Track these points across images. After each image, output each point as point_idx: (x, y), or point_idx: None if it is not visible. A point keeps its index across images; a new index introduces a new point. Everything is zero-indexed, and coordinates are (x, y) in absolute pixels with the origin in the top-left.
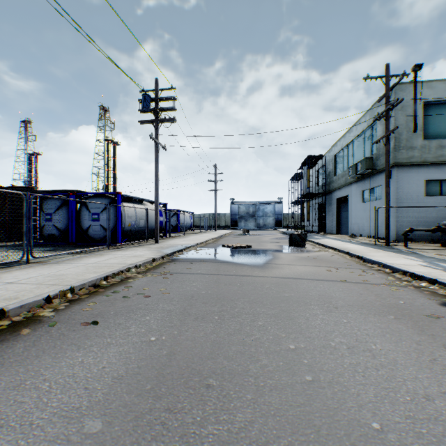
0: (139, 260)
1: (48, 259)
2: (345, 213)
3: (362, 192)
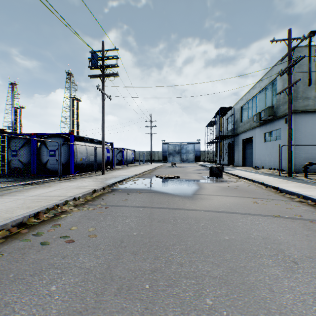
0: (79, 192)
1: None
2: (249, 150)
3: (264, 134)
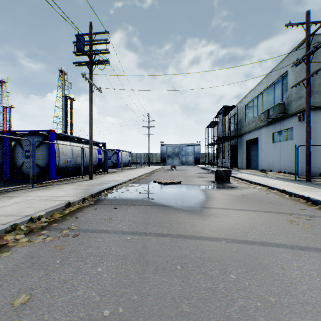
0: (45, 208)
1: None
2: (254, 152)
3: (272, 134)
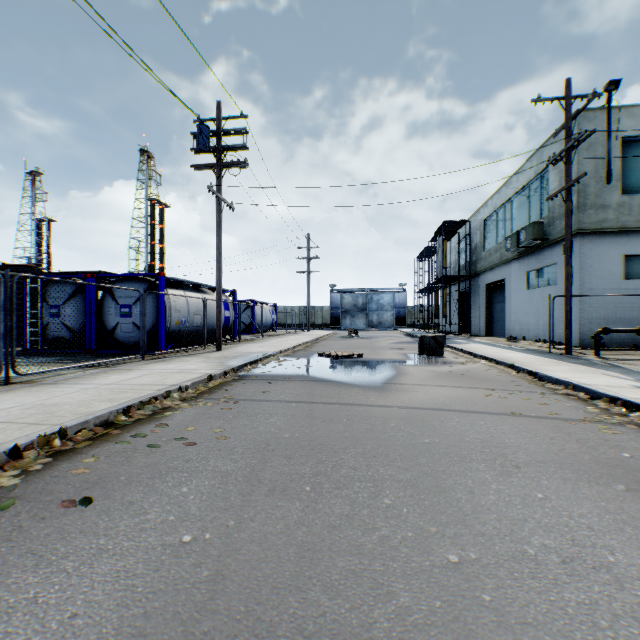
0: (186, 379)
1: (43, 377)
2: (499, 305)
3: (527, 274)
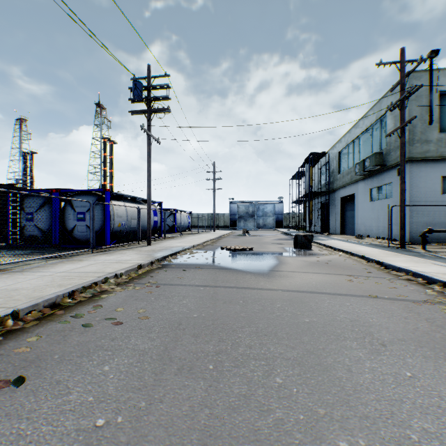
0: (121, 268)
1: (14, 266)
2: (350, 213)
3: (370, 190)
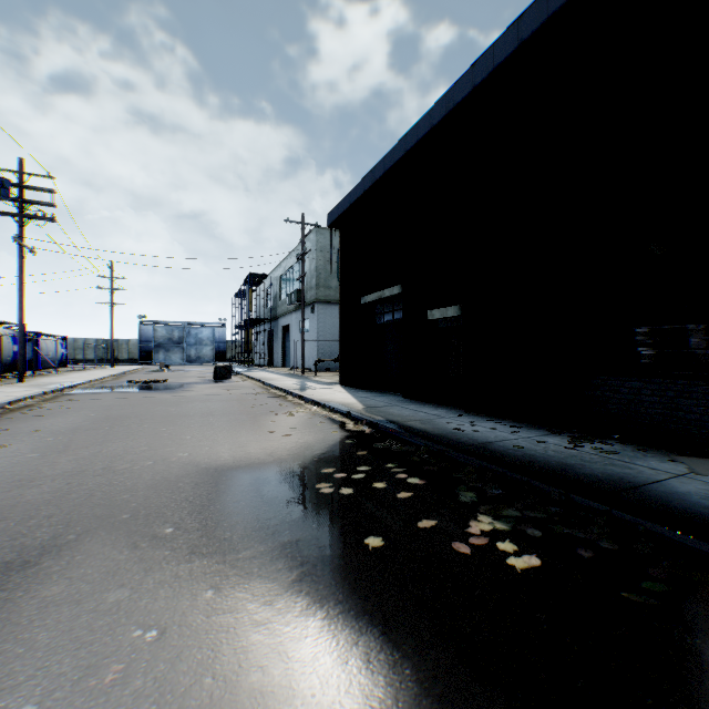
0: (29, 393)
1: None
2: (289, 344)
3: (300, 323)
